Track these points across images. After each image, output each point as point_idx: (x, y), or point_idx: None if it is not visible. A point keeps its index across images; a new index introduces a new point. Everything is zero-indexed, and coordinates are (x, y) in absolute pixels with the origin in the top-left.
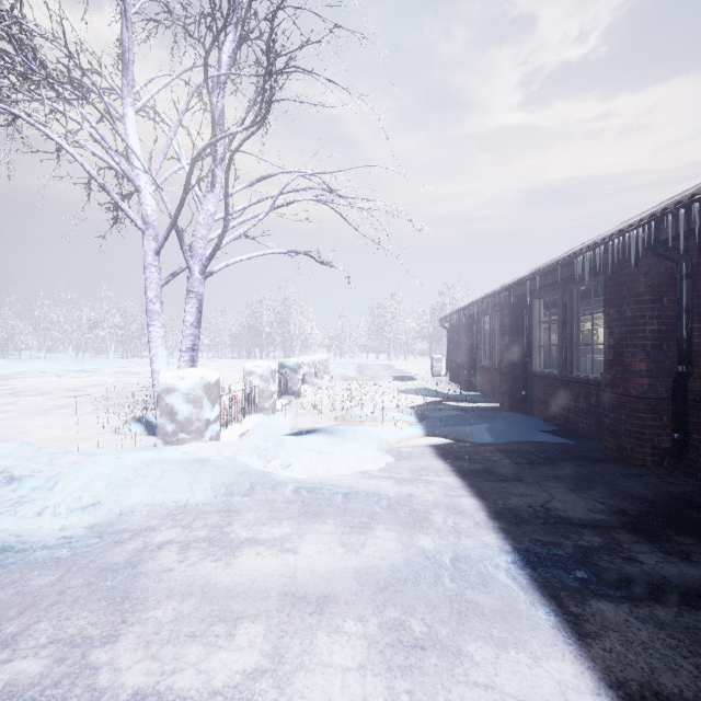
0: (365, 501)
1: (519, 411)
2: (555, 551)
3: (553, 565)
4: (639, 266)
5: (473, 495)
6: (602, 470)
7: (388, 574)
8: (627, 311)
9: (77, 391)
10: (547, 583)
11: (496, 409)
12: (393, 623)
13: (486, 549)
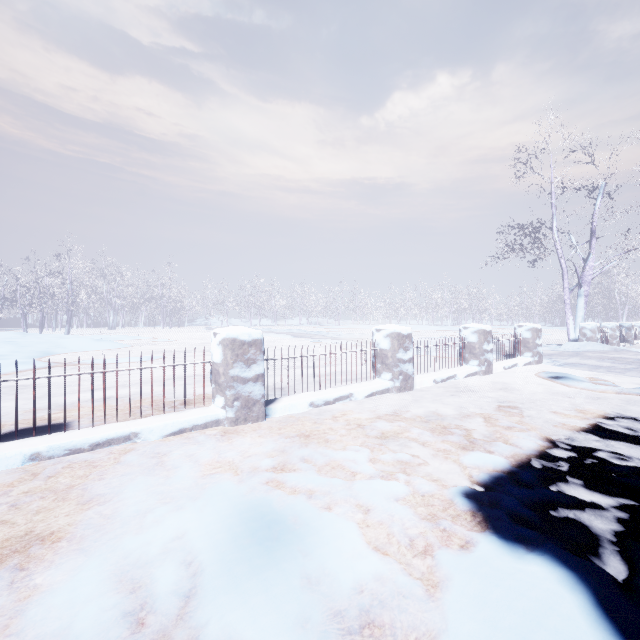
0: None
1: None
2: None
3: None
4: None
5: None
6: None
7: None
8: None
9: None
10: None
11: None
12: None
13: None
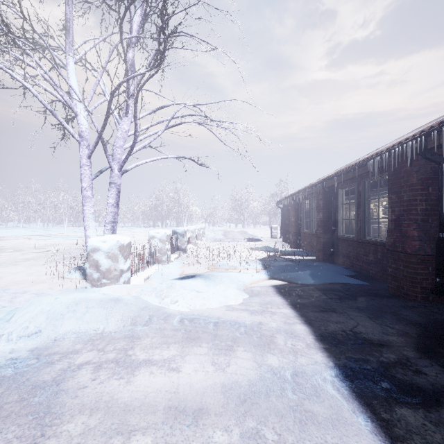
0: (229, 328)
1: (329, 262)
2: (365, 366)
3: (365, 378)
4: (412, 166)
5: (303, 323)
6: (388, 303)
7: (246, 388)
8: (404, 196)
9: (40, 249)
10: (362, 393)
11: (314, 260)
12: (251, 433)
13: (316, 365)
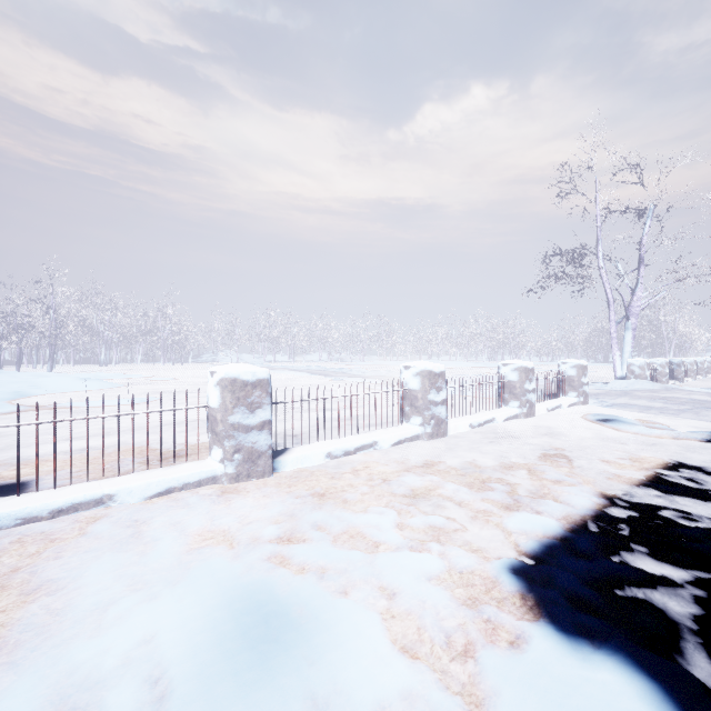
0: None
1: None
2: None
3: None
4: None
5: None
6: None
7: None
8: None
9: None
10: None
11: None
12: None
13: None
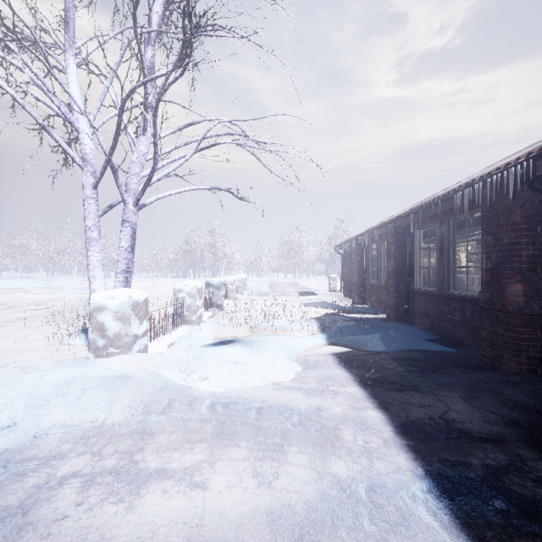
0: (277, 416)
1: (403, 321)
2: (467, 473)
3: (469, 493)
4: (515, 199)
5: (377, 407)
6: (485, 377)
7: (303, 516)
8: (504, 238)
9: (39, 305)
10: (468, 519)
11: (384, 319)
12: None
13: (400, 474)
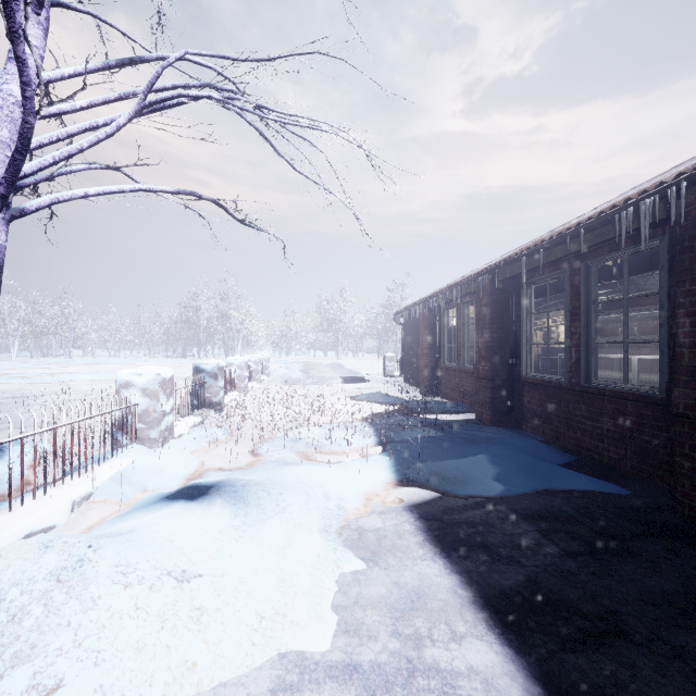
0: None
1: (503, 426)
2: None
3: None
4: None
5: None
6: None
7: None
8: None
9: None
10: None
11: (474, 423)
12: None
13: None
